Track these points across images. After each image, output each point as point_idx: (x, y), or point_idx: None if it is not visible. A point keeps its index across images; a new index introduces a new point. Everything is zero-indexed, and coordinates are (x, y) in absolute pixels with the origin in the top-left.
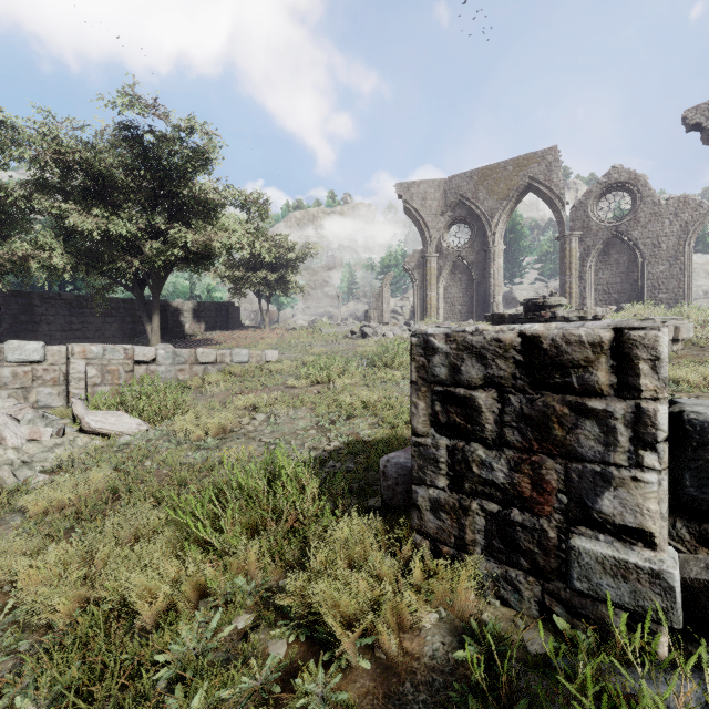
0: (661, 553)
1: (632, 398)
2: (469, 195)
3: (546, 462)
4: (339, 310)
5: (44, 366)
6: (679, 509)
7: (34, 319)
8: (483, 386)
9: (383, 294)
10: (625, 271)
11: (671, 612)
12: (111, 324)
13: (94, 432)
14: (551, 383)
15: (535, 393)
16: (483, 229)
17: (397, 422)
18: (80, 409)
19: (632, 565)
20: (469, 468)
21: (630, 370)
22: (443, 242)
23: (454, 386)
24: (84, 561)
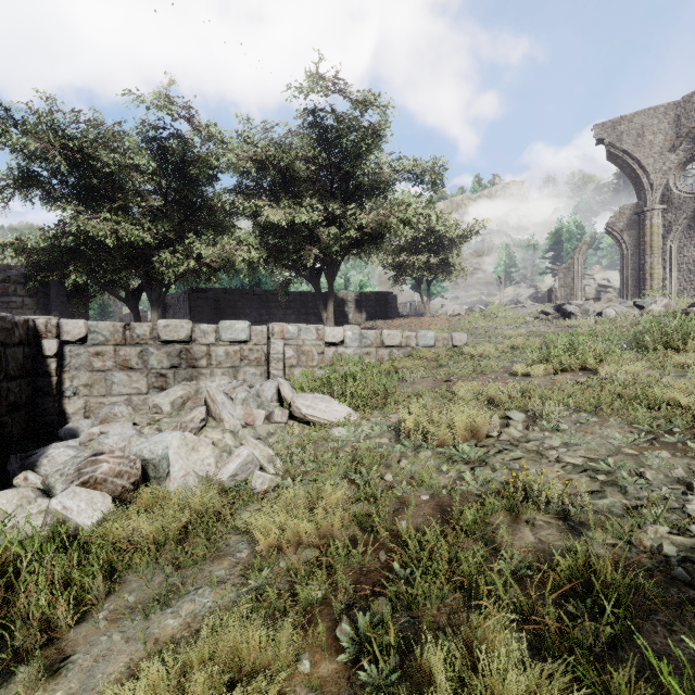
0: None
1: None
2: None
3: None
4: (501, 295)
5: (249, 345)
6: None
7: (236, 312)
8: None
9: (575, 267)
10: None
11: None
12: (290, 315)
13: (304, 419)
14: None
15: None
16: None
17: None
18: (287, 390)
19: None
20: None
21: None
22: (674, 187)
23: None
24: None
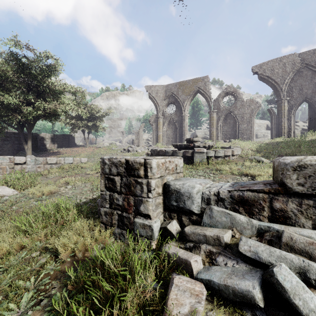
0: (152, 220)
1: (146, 178)
2: (175, 92)
3: (130, 197)
4: (123, 139)
5: None
6: (166, 209)
7: None
8: (117, 175)
9: (140, 132)
10: (232, 127)
11: (152, 235)
12: (7, 144)
13: None
14: (131, 174)
15: (128, 177)
16: (181, 107)
17: None
18: None
19: (146, 224)
20: (113, 200)
21: (146, 170)
22: (165, 111)
23: (110, 175)
24: None
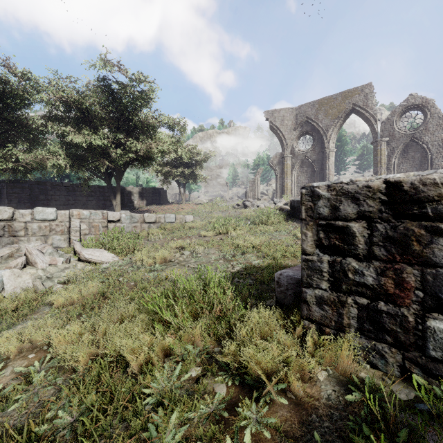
0: None
1: None
2: (312, 117)
3: (406, 268)
4: (227, 192)
5: (56, 222)
6: None
7: (48, 198)
8: (356, 218)
9: (256, 181)
10: (419, 164)
11: None
12: (91, 200)
13: (87, 261)
14: (410, 214)
15: (398, 221)
16: (321, 139)
17: (275, 256)
18: (78, 247)
19: None
20: (345, 274)
21: None
22: (295, 147)
23: (334, 219)
24: (90, 333)
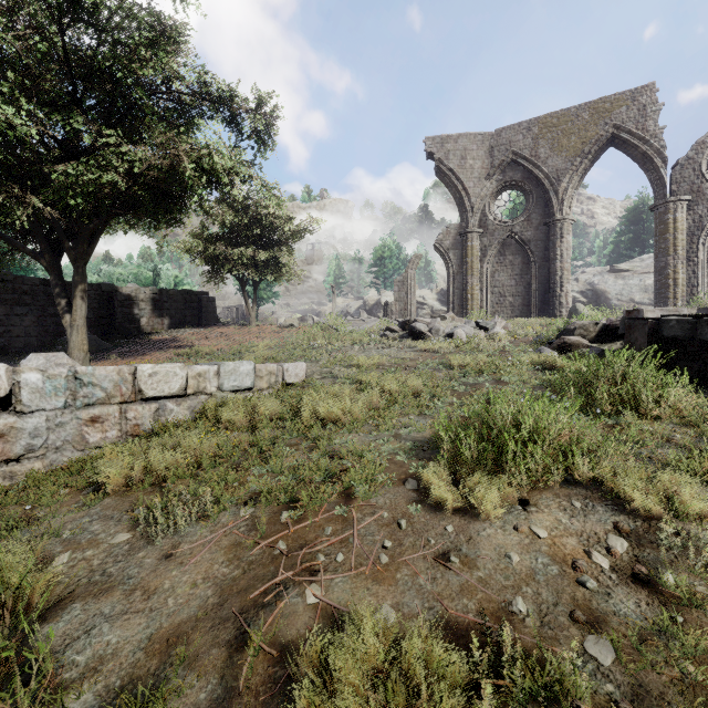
0: None
1: None
2: (525, 152)
3: None
4: (333, 305)
5: None
6: None
7: None
8: None
9: (408, 281)
10: None
11: None
12: (22, 315)
13: None
14: None
15: None
16: (544, 197)
17: None
18: None
19: None
20: None
21: None
22: (489, 213)
23: None
24: None
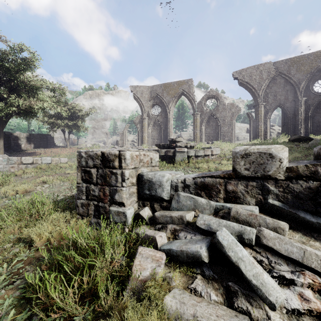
0: (126, 207)
1: (121, 169)
2: (160, 94)
3: (106, 188)
4: (107, 140)
5: None
6: (140, 198)
7: None
8: (93, 167)
9: (124, 133)
10: (214, 129)
11: (126, 221)
12: None
13: None
14: (106, 166)
15: (104, 169)
16: (166, 109)
17: None
18: None
19: (120, 211)
20: (90, 192)
21: (120, 162)
22: (150, 112)
23: (86, 167)
24: None
